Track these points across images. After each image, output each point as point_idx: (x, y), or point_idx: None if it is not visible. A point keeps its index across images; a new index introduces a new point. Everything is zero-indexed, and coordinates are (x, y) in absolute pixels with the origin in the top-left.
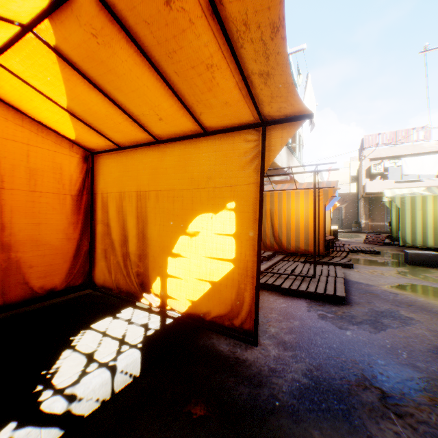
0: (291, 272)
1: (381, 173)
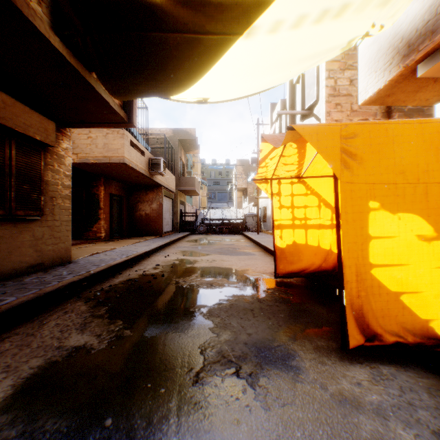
0: None
1: None
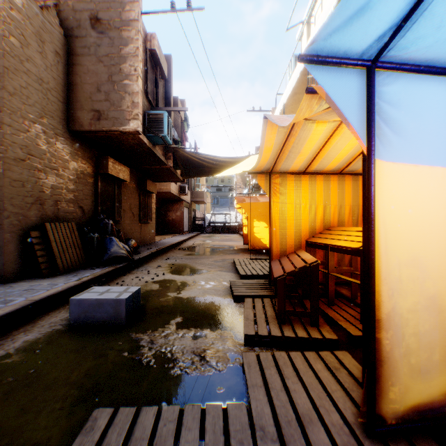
0: None
1: None
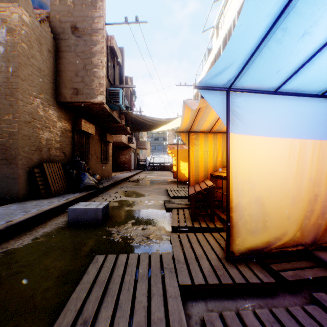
0: None
1: None
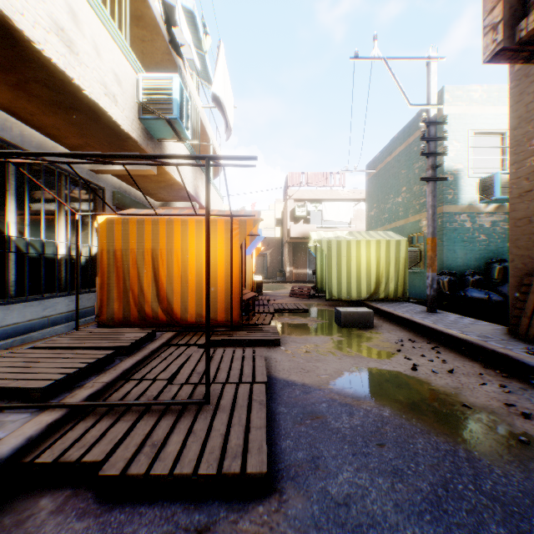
0: (167, 383)
1: (305, 217)
